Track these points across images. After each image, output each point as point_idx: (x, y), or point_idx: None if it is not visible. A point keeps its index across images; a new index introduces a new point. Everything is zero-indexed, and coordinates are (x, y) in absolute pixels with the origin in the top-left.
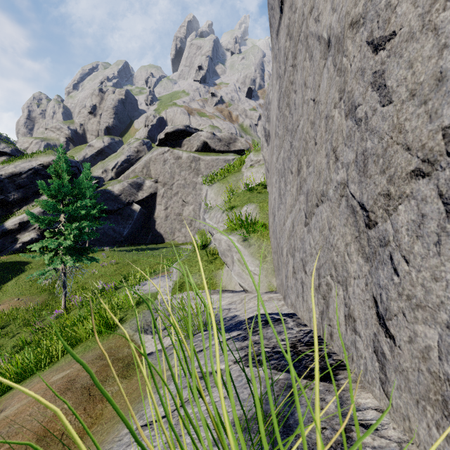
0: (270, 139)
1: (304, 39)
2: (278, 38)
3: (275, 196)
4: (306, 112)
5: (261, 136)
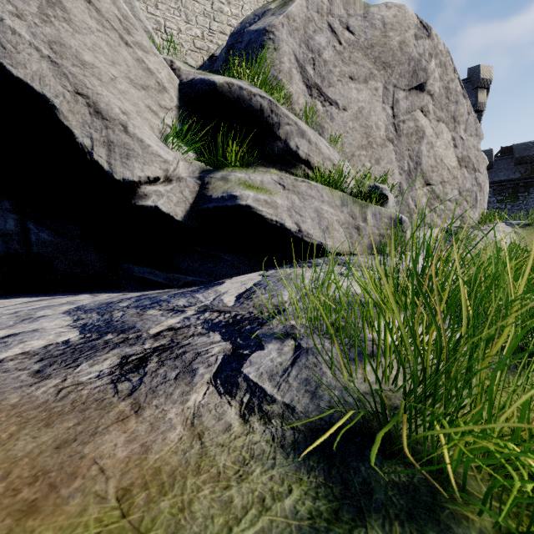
0: (335, 105)
1: (428, 143)
2: (395, 90)
3: (402, 182)
4: (430, 168)
5: (289, 60)
